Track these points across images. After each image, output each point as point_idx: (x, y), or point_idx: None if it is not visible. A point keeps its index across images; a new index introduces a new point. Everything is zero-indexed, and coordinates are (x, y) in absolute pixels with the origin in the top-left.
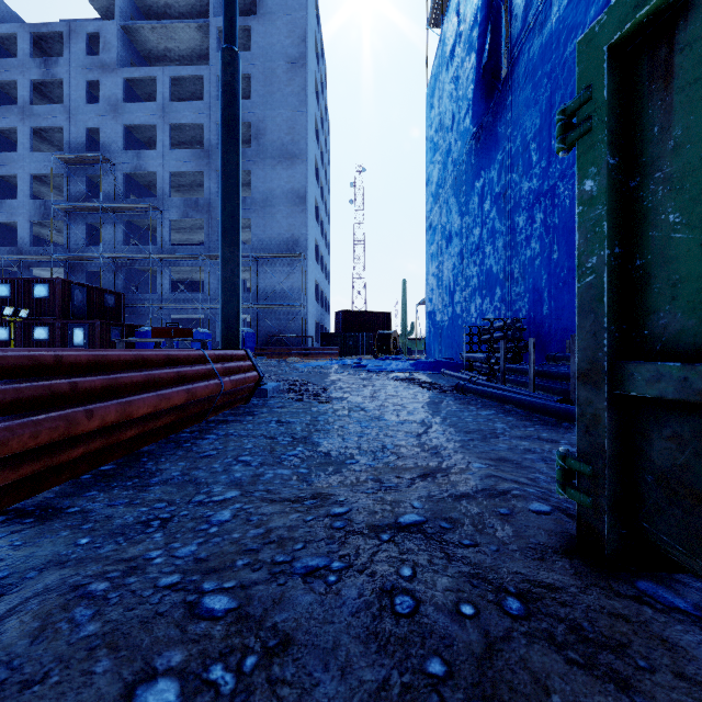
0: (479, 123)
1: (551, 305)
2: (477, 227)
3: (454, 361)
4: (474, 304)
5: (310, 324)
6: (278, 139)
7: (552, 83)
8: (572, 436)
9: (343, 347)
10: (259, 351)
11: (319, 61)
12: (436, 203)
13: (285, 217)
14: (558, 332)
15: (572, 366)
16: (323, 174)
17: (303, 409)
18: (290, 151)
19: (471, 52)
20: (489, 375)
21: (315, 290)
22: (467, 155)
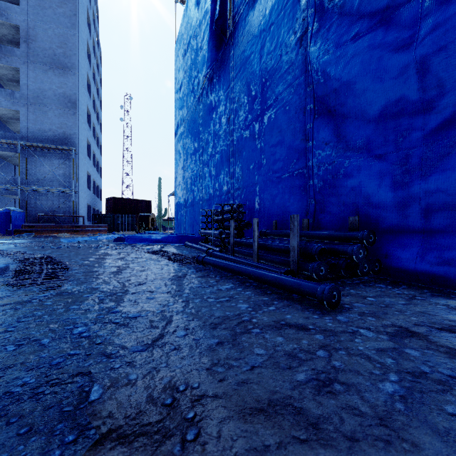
0: (212, 65)
1: (261, 196)
2: (210, 141)
3: (195, 235)
4: (208, 195)
5: (82, 206)
6: (49, 49)
7: (261, 41)
8: (311, 314)
9: (113, 225)
10: (27, 228)
11: (91, 1)
12: (182, 124)
13: (57, 116)
14: (266, 215)
15: (290, 241)
16: (95, 91)
17: (2, 307)
18: (61, 62)
19: (206, 16)
20: (221, 247)
21: (87, 179)
22: (203, 90)
